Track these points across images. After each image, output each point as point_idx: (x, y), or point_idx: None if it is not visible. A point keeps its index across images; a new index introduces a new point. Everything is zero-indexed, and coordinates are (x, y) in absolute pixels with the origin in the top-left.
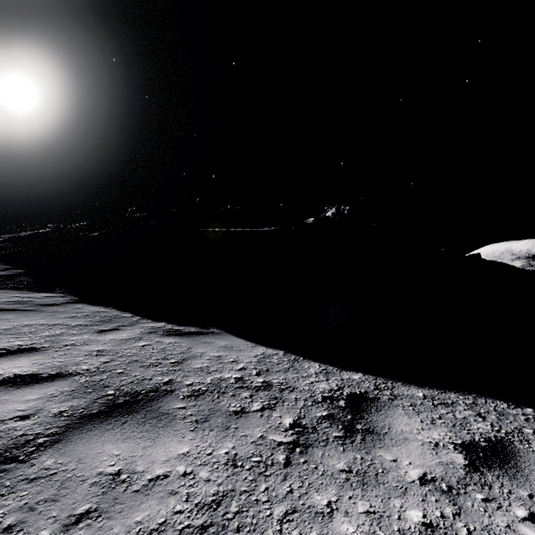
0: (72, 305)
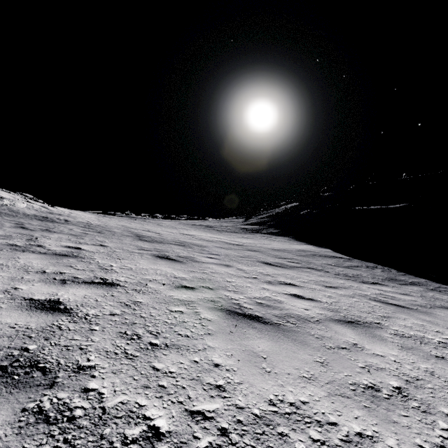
0: (294, 241)
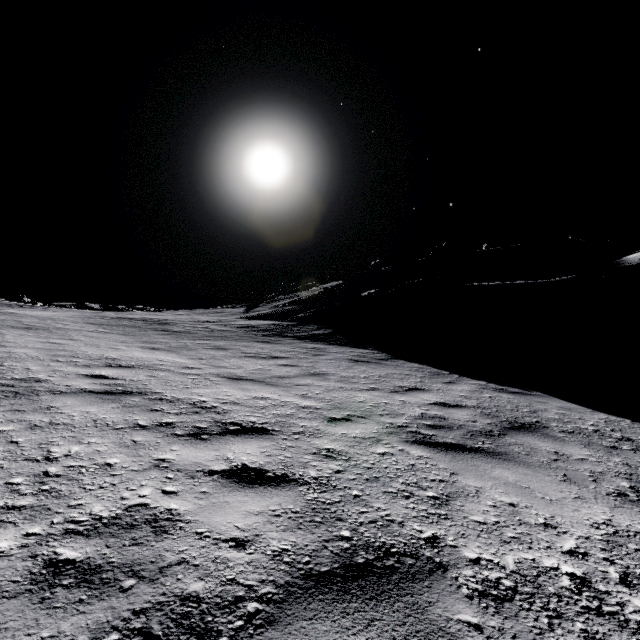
0: (395, 361)
